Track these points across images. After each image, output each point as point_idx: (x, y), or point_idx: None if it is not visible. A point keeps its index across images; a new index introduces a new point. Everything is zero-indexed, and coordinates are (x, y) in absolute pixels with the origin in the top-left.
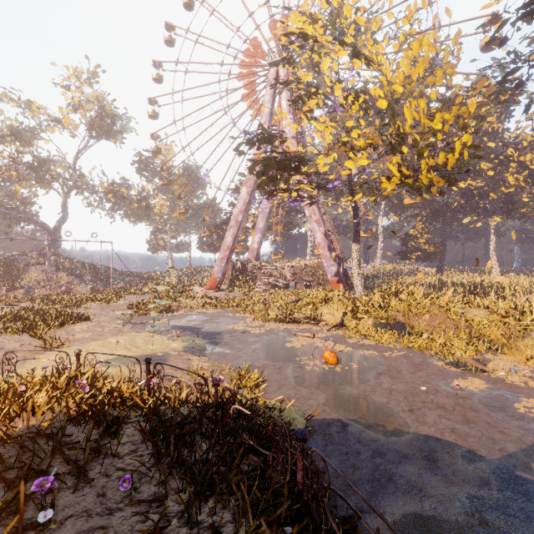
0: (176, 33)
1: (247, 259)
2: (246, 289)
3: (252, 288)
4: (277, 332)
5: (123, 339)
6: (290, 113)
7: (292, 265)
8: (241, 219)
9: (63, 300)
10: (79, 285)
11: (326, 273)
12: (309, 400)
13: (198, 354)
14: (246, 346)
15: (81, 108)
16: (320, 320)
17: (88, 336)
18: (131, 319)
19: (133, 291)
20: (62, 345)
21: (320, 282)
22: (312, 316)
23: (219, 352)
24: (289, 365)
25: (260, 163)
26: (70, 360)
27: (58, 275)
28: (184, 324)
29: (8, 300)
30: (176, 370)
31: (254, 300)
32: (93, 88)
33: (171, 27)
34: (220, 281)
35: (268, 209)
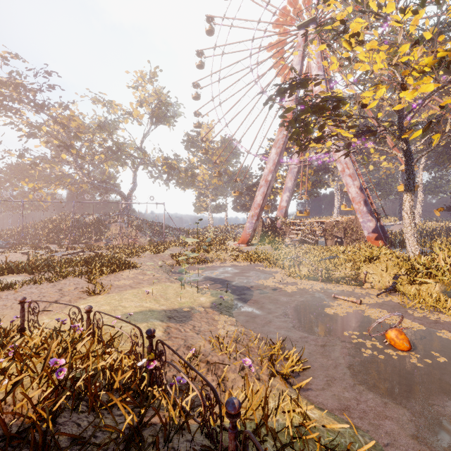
0: (214, 25)
1: (276, 217)
2: (275, 244)
3: (281, 243)
4: (312, 292)
5: (157, 288)
6: (320, 70)
7: (321, 222)
8: (270, 178)
9: (127, 249)
10: (142, 238)
11: (361, 229)
12: (385, 420)
13: (224, 312)
14: (278, 307)
15: (145, 102)
16: (364, 282)
17: (128, 283)
18: (172, 268)
19: (178, 243)
20: (104, 291)
21: (354, 239)
22: (353, 276)
23: (248, 312)
24: (336, 342)
25: (292, 108)
26: (81, 317)
27: (129, 230)
28: (216, 276)
29: (93, 248)
30: (198, 333)
31: (283, 255)
32: (152, 84)
33: (210, 21)
34: (251, 236)
35: (296, 168)
